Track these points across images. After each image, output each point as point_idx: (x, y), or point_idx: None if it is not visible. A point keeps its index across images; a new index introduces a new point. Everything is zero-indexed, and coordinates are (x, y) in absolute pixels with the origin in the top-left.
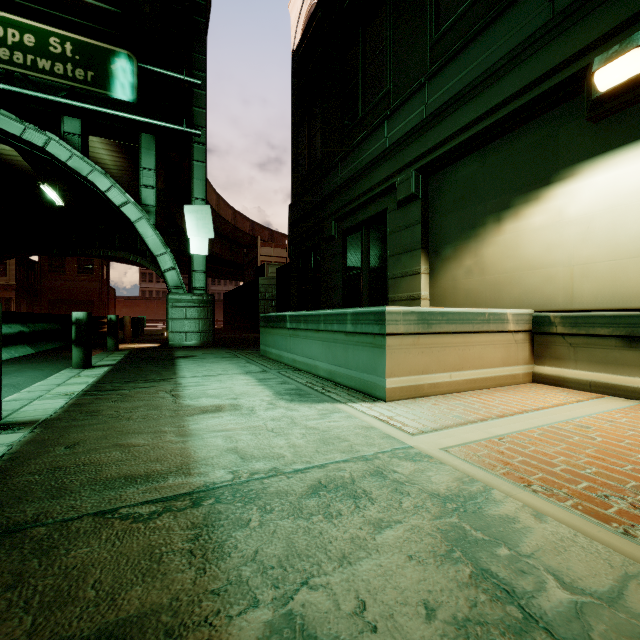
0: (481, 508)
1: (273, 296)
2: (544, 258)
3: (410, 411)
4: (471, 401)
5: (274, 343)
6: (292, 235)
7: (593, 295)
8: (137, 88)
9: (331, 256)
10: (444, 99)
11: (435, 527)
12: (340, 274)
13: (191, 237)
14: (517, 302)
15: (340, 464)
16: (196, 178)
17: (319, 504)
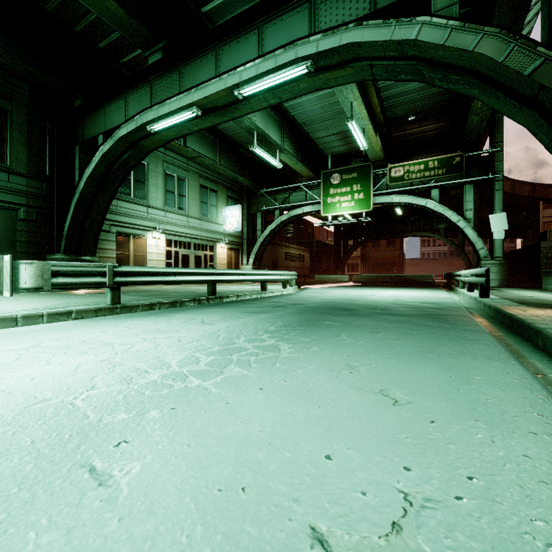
0: None
1: None
2: None
3: None
4: None
5: (550, 283)
6: None
7: None
8: (465, 167)
9: None
10: None
11: None
12: None
13: (493, 231)
14: None
15: None
16: (496, 199)
17: None
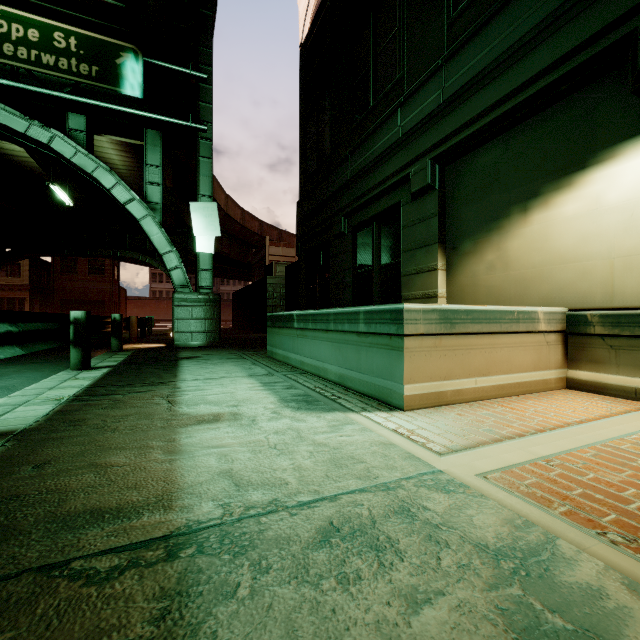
0: (549, 570)
1: (281, 295)
2: (578, 250)
3: (433, 423)
4: (501, 411)
5: (281, 344)
6: (300, 232)
7: (638, 291)
8: (142, 83)
9: (340, 253)
10: (463, 81)
11: (492, 603)
12: (350, 272)
13: (197, 235)
14: (546, 299)
15: (356, 495)
16: (202, 174)
17: (330, 559)
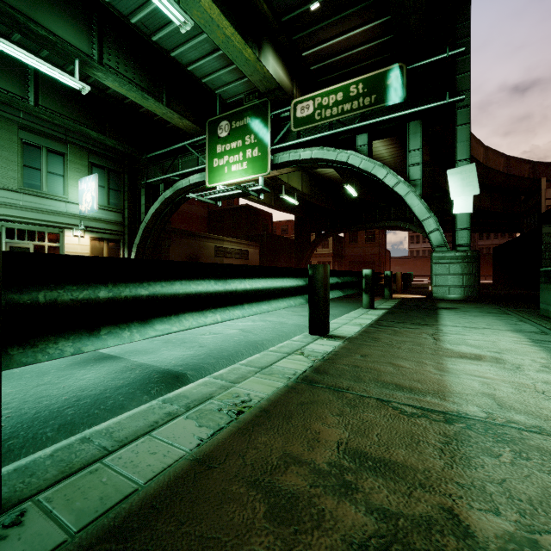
0: None
1: None
2: None
3: None
4: None
5: None
6: None
7: None
8: (406, 88)
9: None
10: None
11: None
12: None
13: (454, 198)
14: None
15: None
16: (459, 141)
17: None
